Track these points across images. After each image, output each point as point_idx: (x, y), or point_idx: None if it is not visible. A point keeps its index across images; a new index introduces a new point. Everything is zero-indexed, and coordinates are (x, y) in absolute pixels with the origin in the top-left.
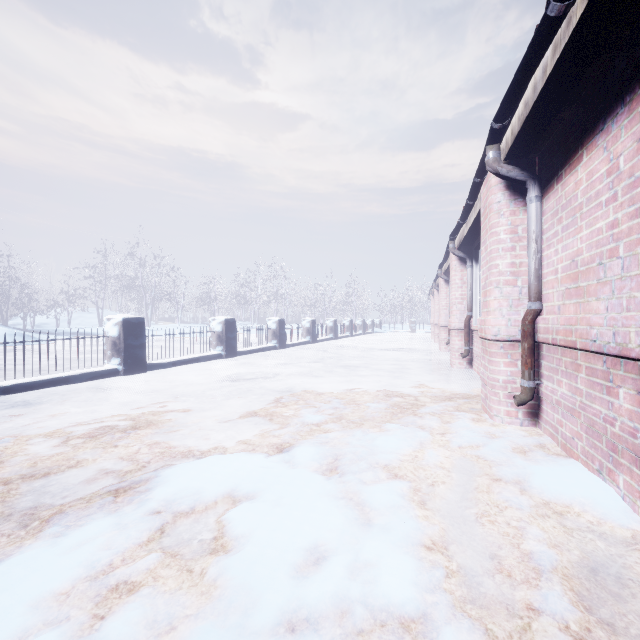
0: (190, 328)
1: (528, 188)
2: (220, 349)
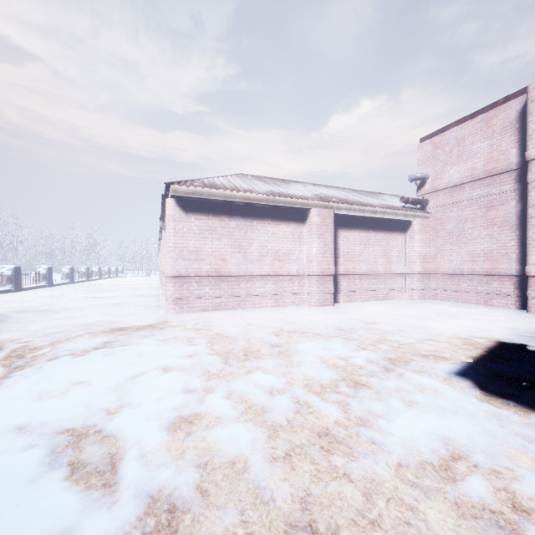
0: None
1: None
2: (10, 286)
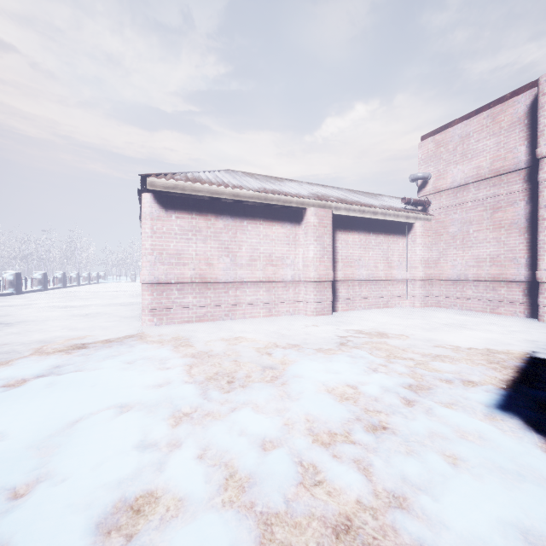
0: None
1: None
2: None
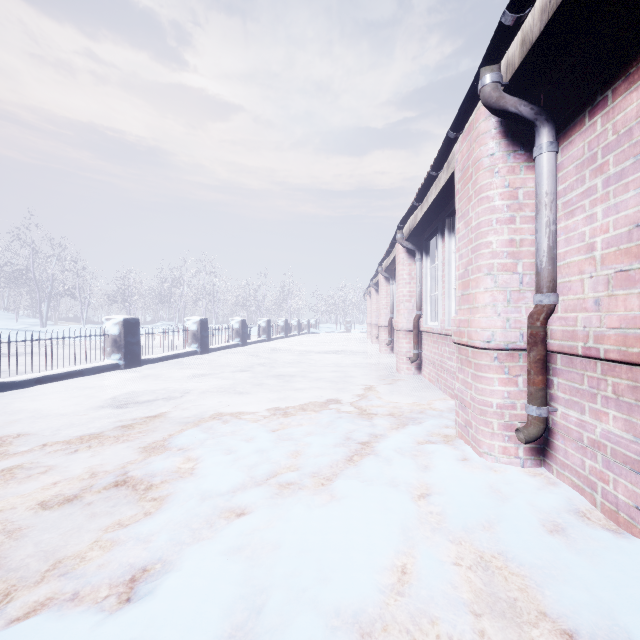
0: (69, 331)
1: (537, 132)
2: (117, 357)
